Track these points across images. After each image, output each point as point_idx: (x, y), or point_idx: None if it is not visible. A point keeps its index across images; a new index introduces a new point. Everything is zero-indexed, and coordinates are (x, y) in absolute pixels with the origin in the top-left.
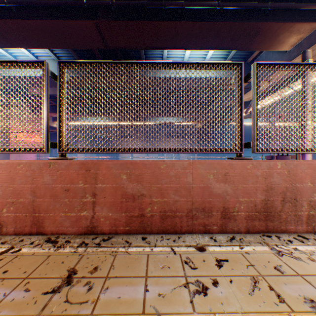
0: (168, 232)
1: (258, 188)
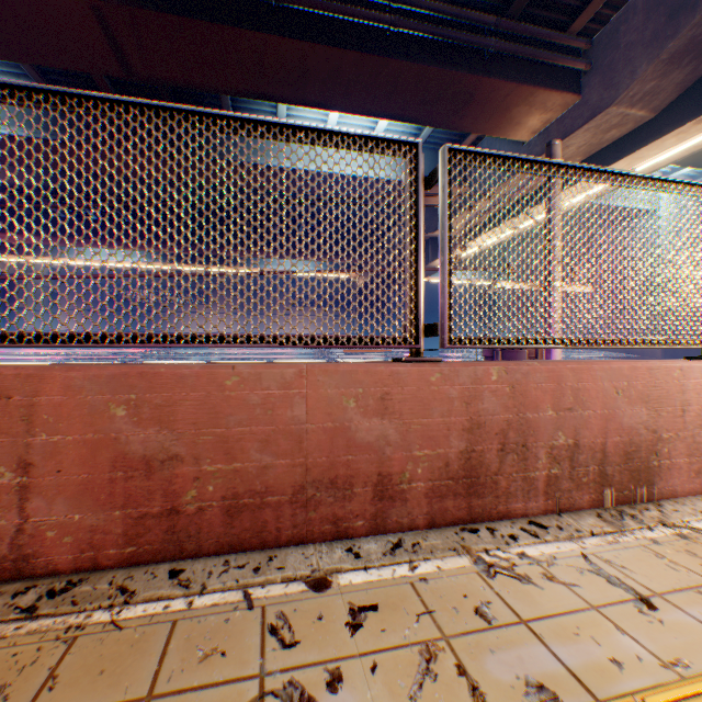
0: (244, 548)
1: (454, 425)
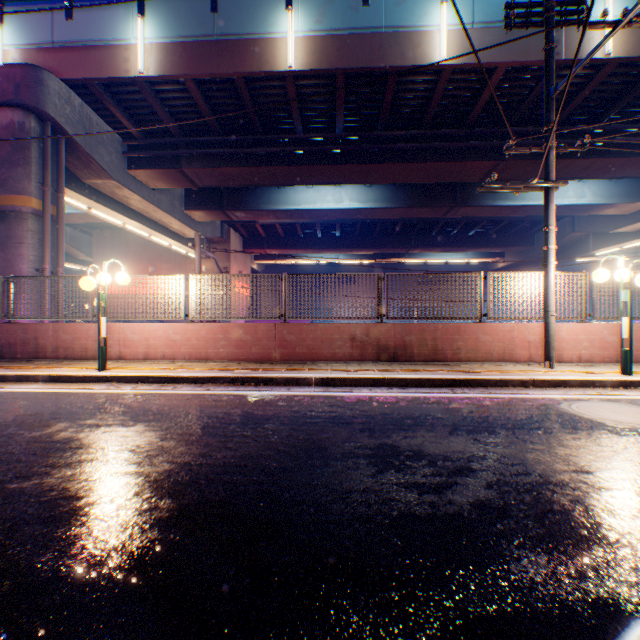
0: None
1: None
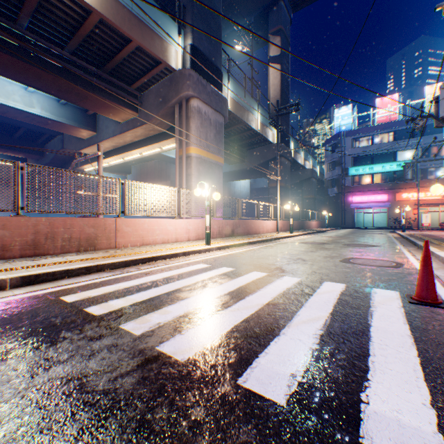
0: None
1: (31, 232)
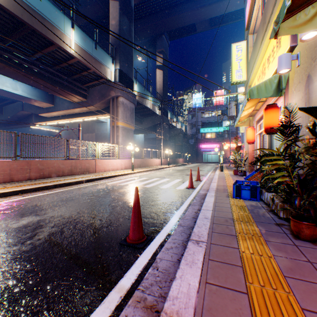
0: (51, 177)
1: (70, 166)
